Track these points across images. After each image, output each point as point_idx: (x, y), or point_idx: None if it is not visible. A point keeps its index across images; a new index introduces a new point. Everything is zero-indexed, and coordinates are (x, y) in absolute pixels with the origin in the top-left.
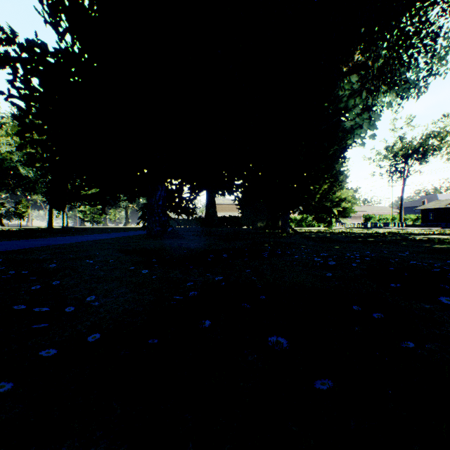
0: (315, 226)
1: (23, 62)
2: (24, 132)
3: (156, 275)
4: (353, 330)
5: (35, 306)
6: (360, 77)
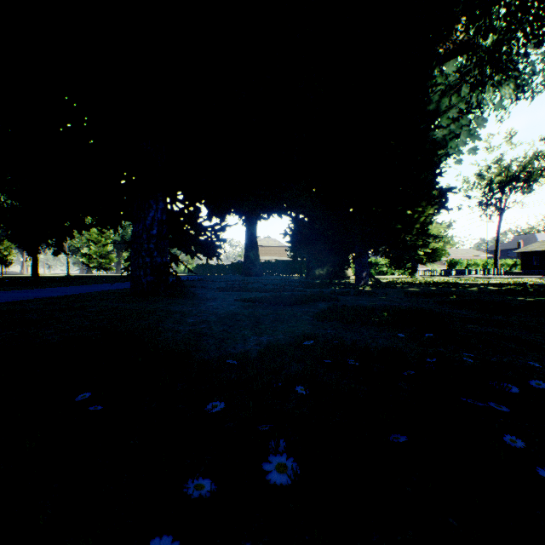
0: (387, 273)
1: None
2: None
3: None
4: None
5: None
6: (465, 58)
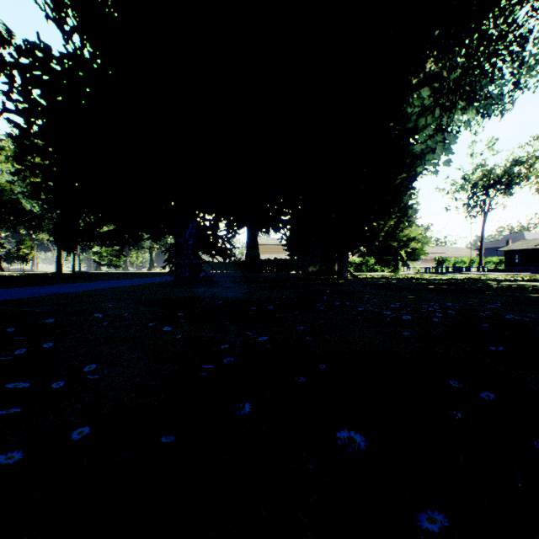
0: (378, 270)
1: (21, 69)
2: (22, 155)
3: (182, 333)
4: (453, 416)
5: (13, 379)
6: (433, 91)
